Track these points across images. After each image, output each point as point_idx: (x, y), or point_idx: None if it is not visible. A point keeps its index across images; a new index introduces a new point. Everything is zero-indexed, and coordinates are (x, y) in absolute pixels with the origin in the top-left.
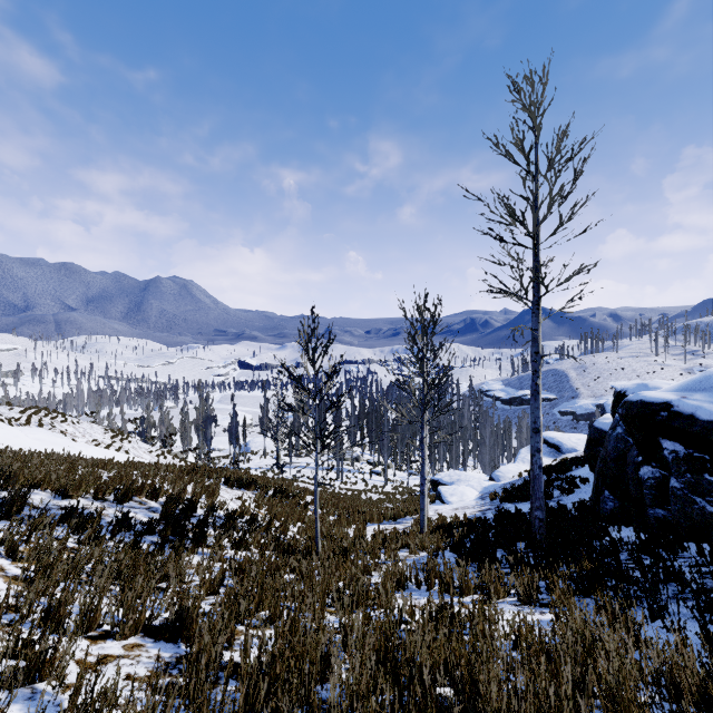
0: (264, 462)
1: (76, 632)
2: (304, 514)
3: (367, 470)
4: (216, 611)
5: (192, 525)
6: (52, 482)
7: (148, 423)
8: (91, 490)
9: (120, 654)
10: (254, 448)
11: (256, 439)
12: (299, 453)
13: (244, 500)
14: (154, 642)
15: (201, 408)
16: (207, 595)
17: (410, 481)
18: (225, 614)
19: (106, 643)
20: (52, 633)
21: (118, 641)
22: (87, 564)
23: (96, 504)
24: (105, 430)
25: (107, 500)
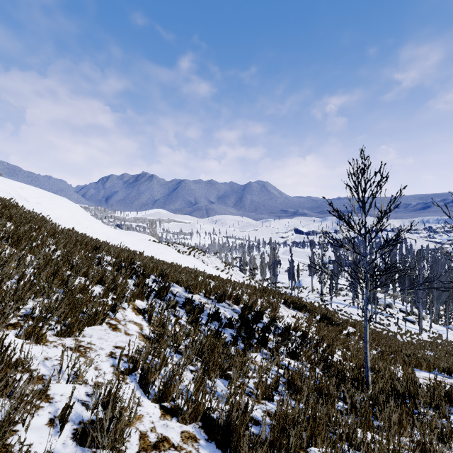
0: (311, 295)
1: (155, 398)
2: (348, 342)
3: (399, 316)
4: (264, 434)
5: (257, 329)
6: (184, 282)
7: (243, 262)
8: (204, 291)
9: (176, 442)
10: (304, 284)
11: (306, 279)
12: (337, 293)
13: (297, 319)
14: (206, 440)
15: (271, 255)
16: (262, 398)
17: (449, 336)
18: (273, 443)
19: (171, 421)
20: (143, 391)
21: (180, 423)
22: (186, 339)
23: (204, 300)
24: (221, 262)
25: (211, 299)
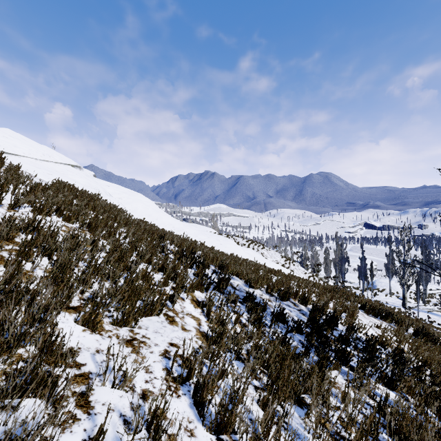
0: (389, 300)
1: (211, 427)
2: None
3: None
4: None
5: (334, 339)
6: (244, 275)
7: (304, 257)
8: (265, 286)
9: None
10: (379, 286)
11: (381, 280)
12: (426, 300)
13: (382, 330)
14: None
15: (337, 251)
16: None
17: None
18: None
19: None
20: (197, 411)
21: None
22: (248, 342)
23: (266, 296)
24: (281, 256)
25: (273, 296)
